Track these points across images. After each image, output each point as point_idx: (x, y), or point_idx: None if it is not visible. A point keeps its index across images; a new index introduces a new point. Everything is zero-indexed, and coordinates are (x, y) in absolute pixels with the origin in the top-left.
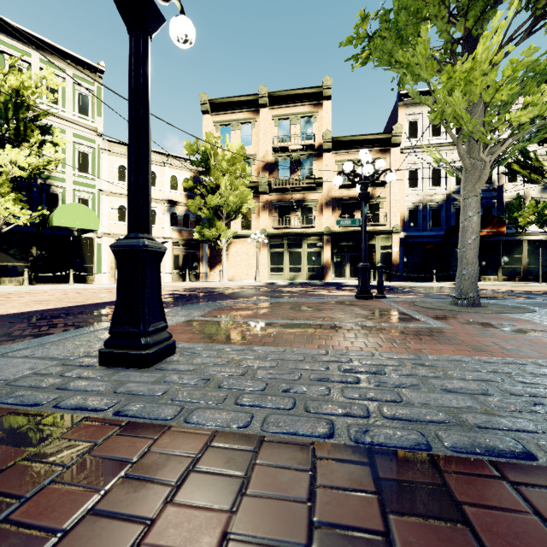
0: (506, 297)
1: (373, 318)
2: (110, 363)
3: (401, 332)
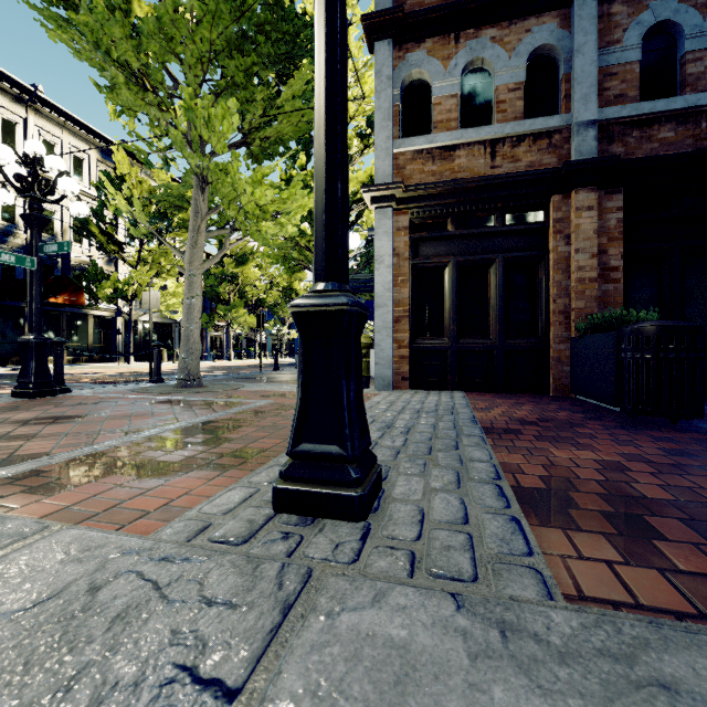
0: (147, 379)
1: (195, 409)
2: (372, 504)
3: (270, 410)
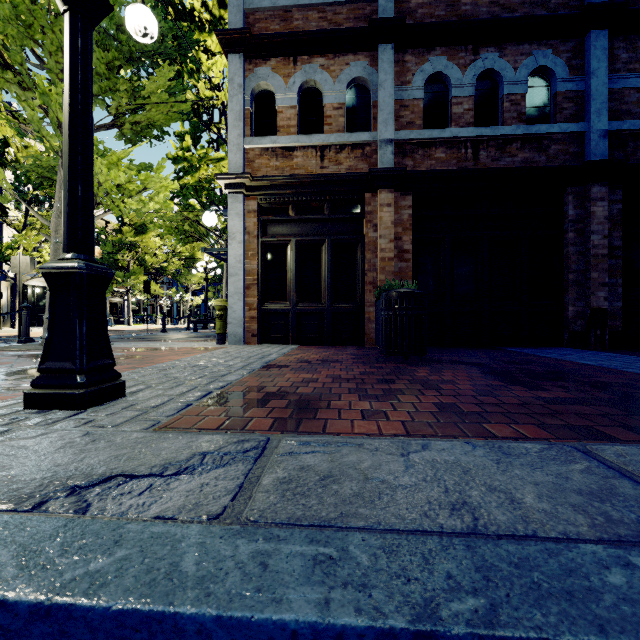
0: None
1: None
2: (99, 401)
3: None
